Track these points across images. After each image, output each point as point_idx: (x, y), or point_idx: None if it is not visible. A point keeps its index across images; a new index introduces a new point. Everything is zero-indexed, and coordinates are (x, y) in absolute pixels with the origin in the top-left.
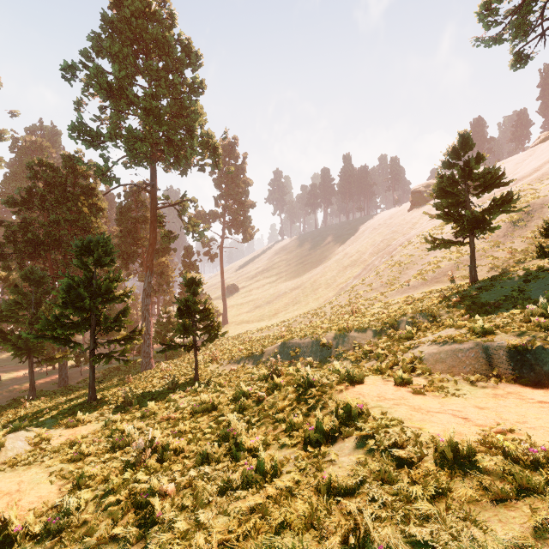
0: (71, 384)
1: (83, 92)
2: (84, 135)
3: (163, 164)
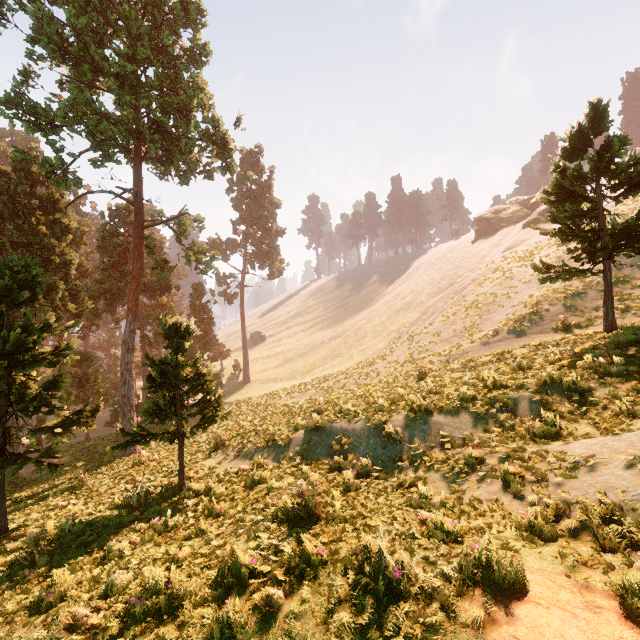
0: (22, 474)
1: (29, 54)
2: (25, 114)
3: (155, 168)
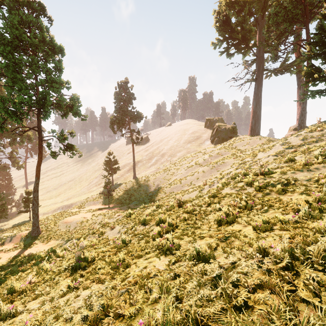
0: None
1: None
2: None
3: None
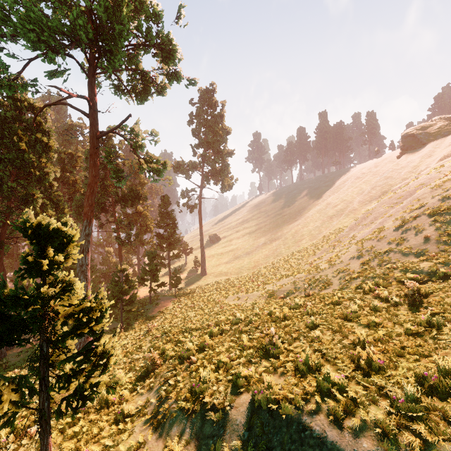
0: (8, 356)
1: None
2: None
3: (115, 88)
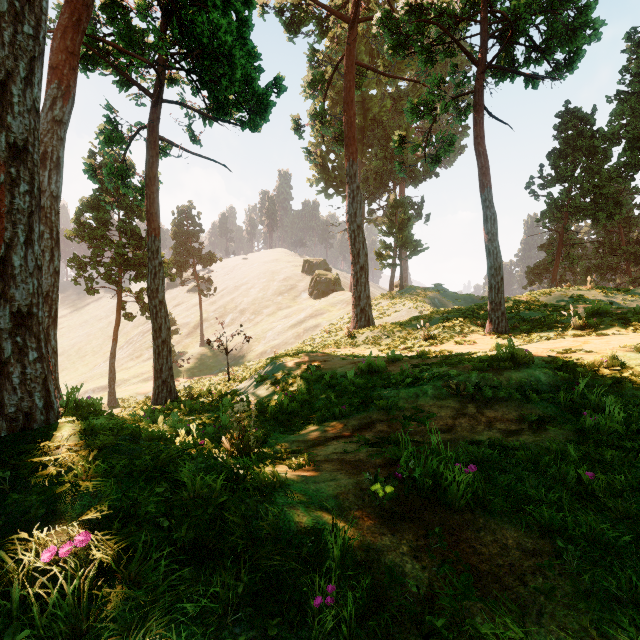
0: None
1: None
2: None
3: None
